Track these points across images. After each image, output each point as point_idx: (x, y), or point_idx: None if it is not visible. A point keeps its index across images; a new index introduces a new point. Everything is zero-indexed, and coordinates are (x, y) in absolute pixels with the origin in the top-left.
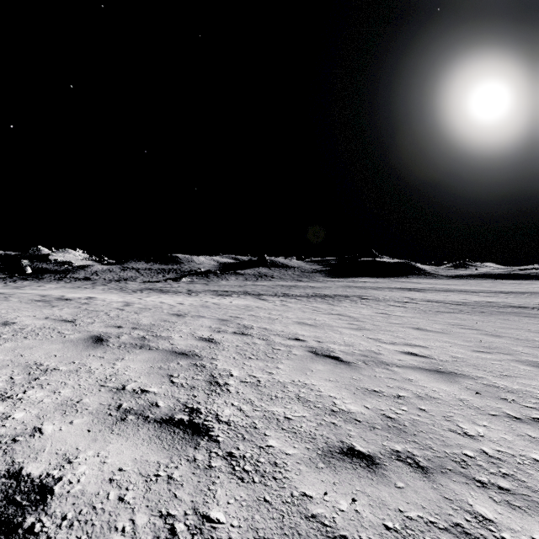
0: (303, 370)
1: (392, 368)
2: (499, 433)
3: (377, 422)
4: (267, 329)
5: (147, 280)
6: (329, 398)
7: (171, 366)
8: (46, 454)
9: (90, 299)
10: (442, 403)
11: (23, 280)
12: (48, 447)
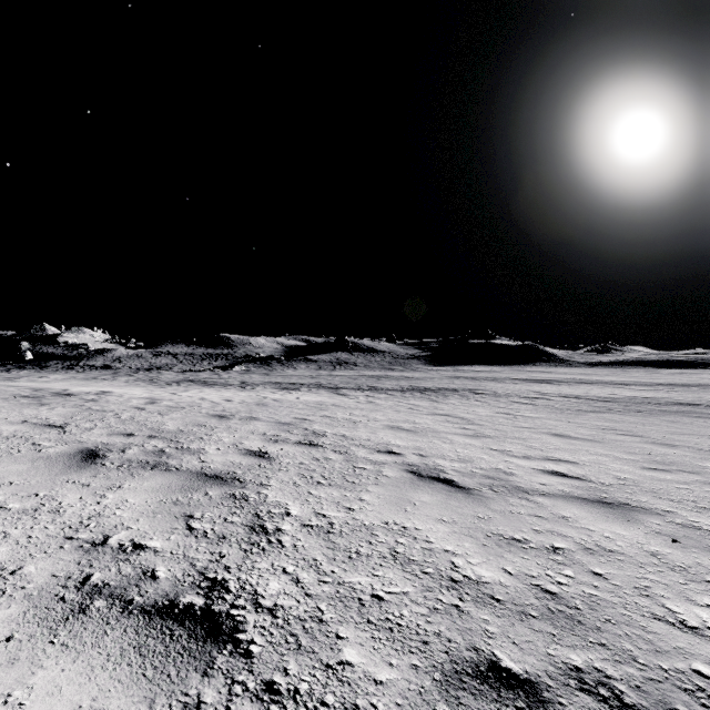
0: (400, 502)
1: (535, 498)
2: None
3: (530, 602)
4: (346, 437)
5: (188, 368)
6: (445, 555)
7: (193, 499)
8: None
9: (102, 394)
10: (626, 561)
11: (19, 369)
12: None
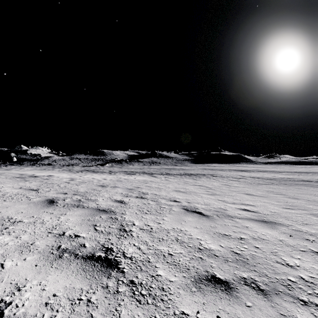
0: (179, 221)
1: (235, 219)
2: (309, 263)
3: (229, 256)
4: (156, 195)
5: (85, 165)
6: (197, 240)
7: (95, 219)
8: (3, 284)
9: (50, 176)
10: (269, 243)
11: (11, 165)
12: (5, 278)
